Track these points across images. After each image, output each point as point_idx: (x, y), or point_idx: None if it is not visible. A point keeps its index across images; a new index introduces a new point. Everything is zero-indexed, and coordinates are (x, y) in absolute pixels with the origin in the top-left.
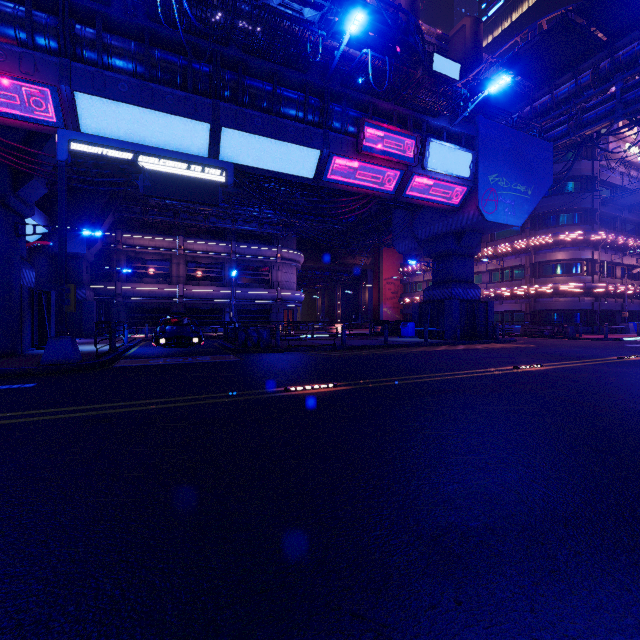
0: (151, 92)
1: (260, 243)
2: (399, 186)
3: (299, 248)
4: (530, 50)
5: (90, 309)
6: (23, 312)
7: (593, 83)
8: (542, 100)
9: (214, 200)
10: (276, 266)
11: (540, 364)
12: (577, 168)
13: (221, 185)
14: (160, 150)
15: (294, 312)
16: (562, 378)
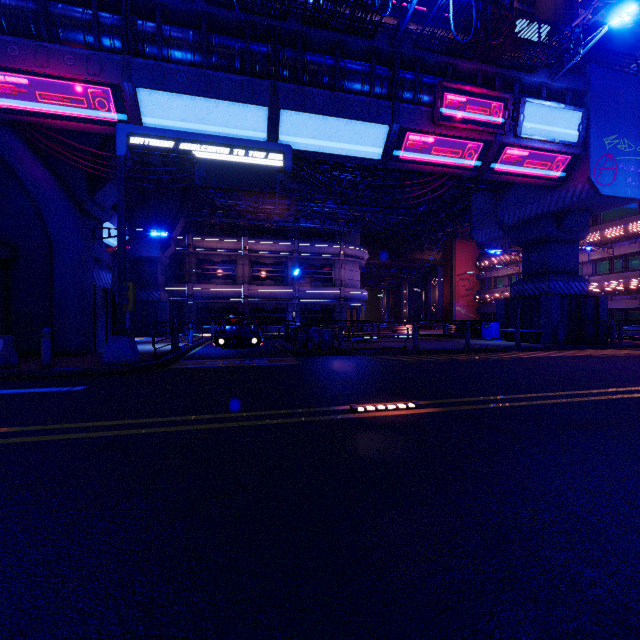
0: (208, 80)
1: (322, 240)
2: (484, 160)
3: (363, 245)
4: None
5: (164, 309)
6: (97, 312)
7: None
8: None
9: (271, 187)
10: (339, 264)
11: None
12: None
13: (279, 171)
14: (215, 137)
15: (358, 311)
16: None
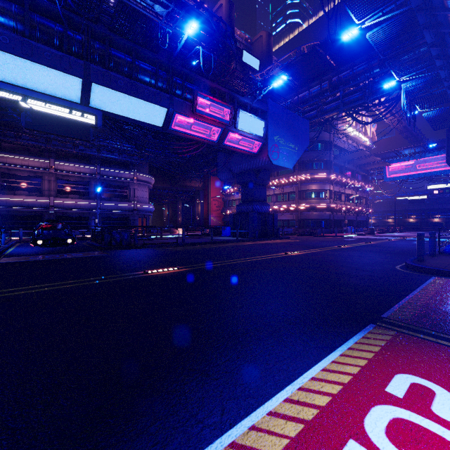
0: (31, 47)
1: (120, 168)
2: (220, 138)
3: (150, 173)
4: (297, 63)
5: None
6: None
7: (329, 89)
8: (304, 94)
9: (86, 137)
10: (133, 185)
11: (298, 251)
12: (322, 136)
13: (92, 126)
14: (40, 95)
15: (147, 219)
16: (308, 258)
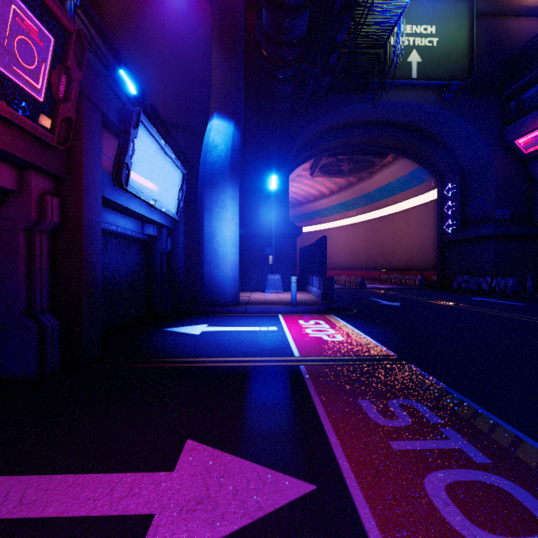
0: None
1: None
2: None
3: None
4: None
5: None
6: None
7: None
8: None
9: None
10: None
11: None
12: None
13: None
14: None
15: None
16: None
